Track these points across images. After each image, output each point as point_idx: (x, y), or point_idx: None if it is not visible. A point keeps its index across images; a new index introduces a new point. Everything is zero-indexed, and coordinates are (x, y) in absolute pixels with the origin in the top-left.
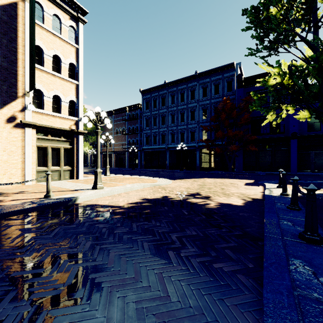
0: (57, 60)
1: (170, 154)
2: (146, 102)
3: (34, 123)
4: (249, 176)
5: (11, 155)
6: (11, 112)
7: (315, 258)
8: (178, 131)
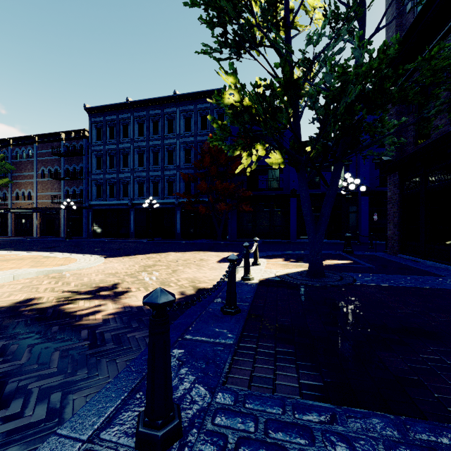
0: None
1: (136, 214)
2: (97, 128)
3: None
4: (239, 246)
5: None
6: None
7: None
8: (149, 179)
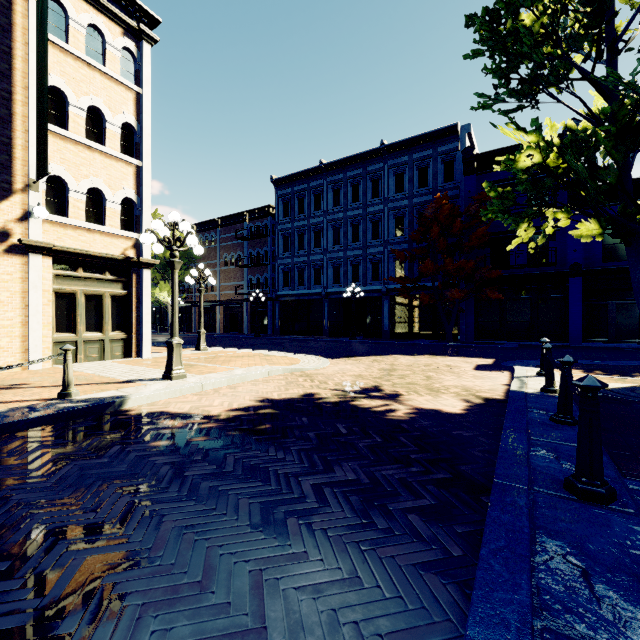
0: (96, 117)
1: (331, 306)
2: (284, 202)
3: (48, 245)
4: (485, 350)
5: (0, 310)
6: (0, 223)
7: (591, 537)
8: (347, 260)
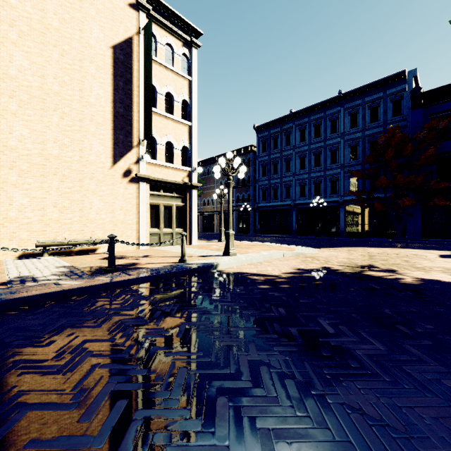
0: (169, 98)
1: (298, 213)
2: (262, 142)
3: (149, 177)
4: (436, 245)
5: (127, 215)
6: (127, 165)
7: None
8: (310, 180)
